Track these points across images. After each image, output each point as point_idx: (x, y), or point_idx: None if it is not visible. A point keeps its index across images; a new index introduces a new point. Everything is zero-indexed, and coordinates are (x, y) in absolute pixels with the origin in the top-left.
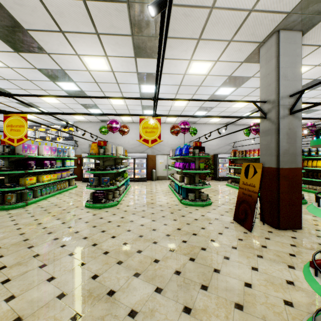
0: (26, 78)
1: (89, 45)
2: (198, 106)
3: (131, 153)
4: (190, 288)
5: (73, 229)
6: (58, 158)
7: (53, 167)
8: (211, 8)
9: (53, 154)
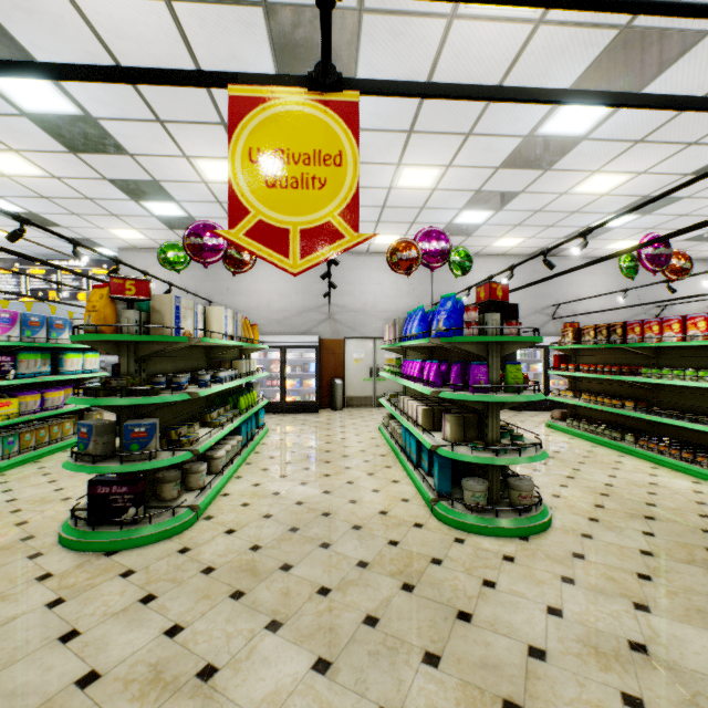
0: None
1: None
2: (472, 189)
3: (275, 335)
4: None
5: None
6: (43, 348)
7: (0, 376)
8: None
9: (0, 333)
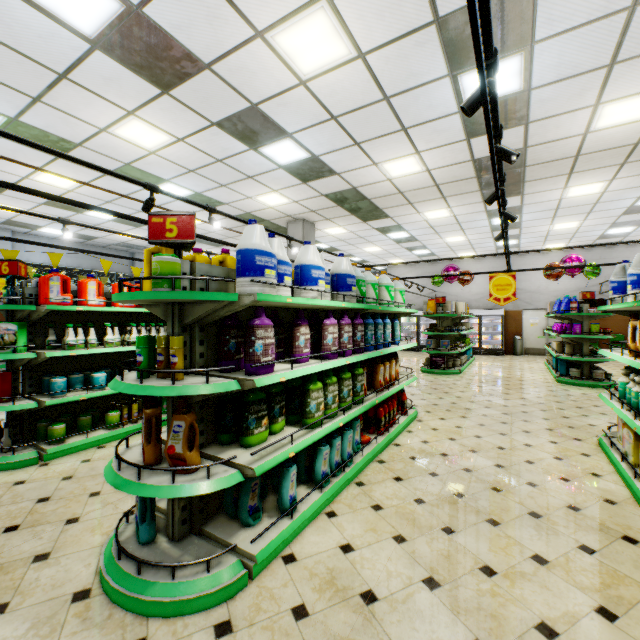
0: (360, 237)
1: (433, 205)
2: (608, 223)
3: (475, 309)
4: (532, 417)
5: (420, 383)
6: None
7: None
8: (576, 156)
9: None
